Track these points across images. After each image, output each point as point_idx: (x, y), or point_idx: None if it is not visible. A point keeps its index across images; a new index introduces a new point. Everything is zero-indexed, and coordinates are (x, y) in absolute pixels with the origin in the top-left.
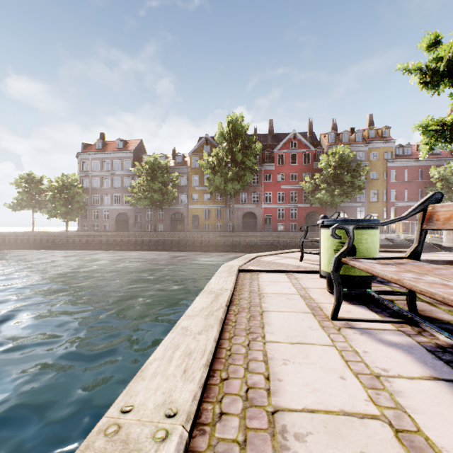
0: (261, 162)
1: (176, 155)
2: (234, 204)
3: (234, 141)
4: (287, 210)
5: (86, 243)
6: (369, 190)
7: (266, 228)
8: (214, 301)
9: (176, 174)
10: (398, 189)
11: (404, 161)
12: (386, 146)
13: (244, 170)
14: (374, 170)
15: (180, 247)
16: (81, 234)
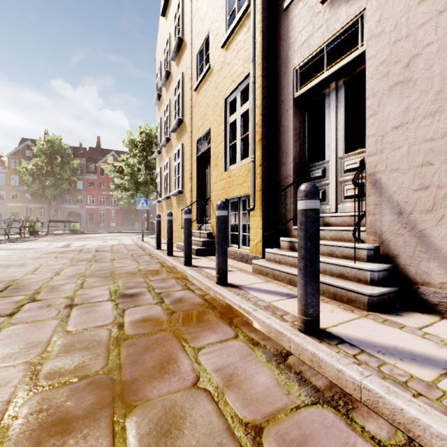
0: (85, 172)
1: None
2: (59, 204)
3: (53, 156)
4: (107, 211)
5: None
6: None
7: (90, 224)
8: None
9: None
10: None
11: None
12: None
13: (62, 181)
14: None
15: None
16: None
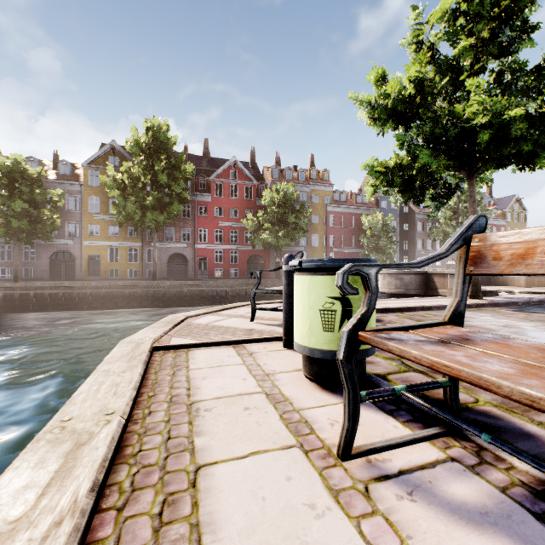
0: (194, 190)
1: (60, 163)
2: (156, 242)
3: (156, 155)
4: (226, 252)
5: None
6: (311, 233)
7: (200, 274)
8: (56, 477)
9: (59, 191)
10: (336, 234)
11: (341, 206)
12: (326, 190)
13: (170, 197)
14: (315, 214)
15: (66, 304)
16: None
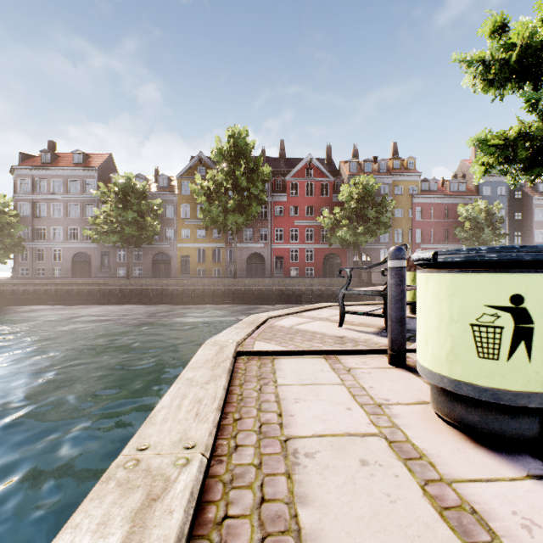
0: (270, 191)
1: (160, 177)
2: (237, 243)
3: (236, 161)
4: (301, 251)
5: (22, 294)
6: (393, 229)
7: (276, 273)
8: None
9: (158, 201)
10: (424, 229)
11: (430, 197)
12: (411, 180)
13: (249, 200)
14: (398, 207)
15: (164, 299)
16: (14, 282)
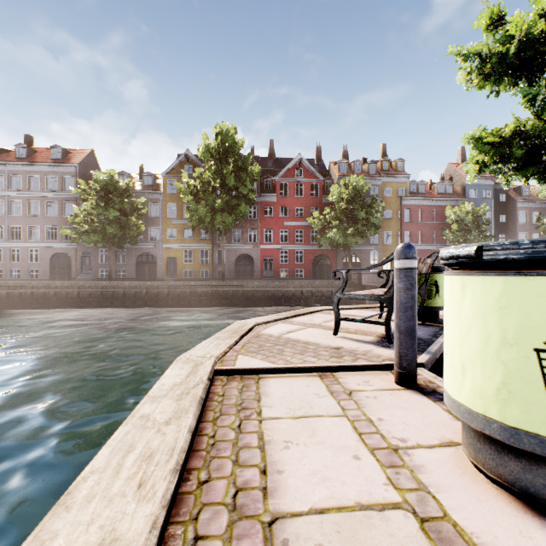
0: (260, 191)
1: (144, 175)
2: (225, 243)
3: (224, 159)
4: (291, 253)
5: None
6: (382, 230)
7: (266, 274)
8: None
9: (143, 200)
10: (413, 230)
11: (418, 199)
12: (400, 182)
13: (238, 199)
14: (388, 208)
15: (149, 301)
16: None
